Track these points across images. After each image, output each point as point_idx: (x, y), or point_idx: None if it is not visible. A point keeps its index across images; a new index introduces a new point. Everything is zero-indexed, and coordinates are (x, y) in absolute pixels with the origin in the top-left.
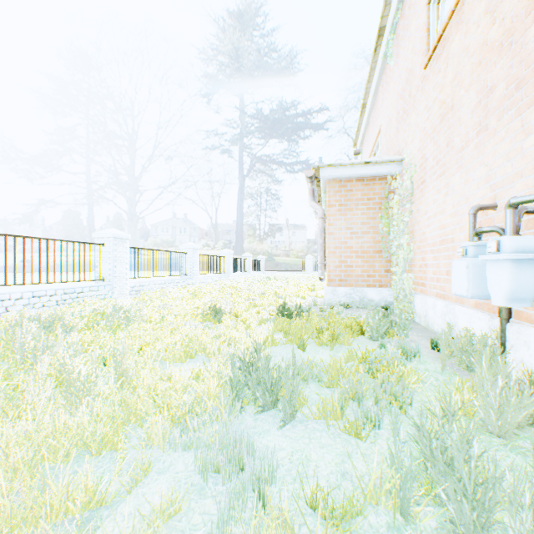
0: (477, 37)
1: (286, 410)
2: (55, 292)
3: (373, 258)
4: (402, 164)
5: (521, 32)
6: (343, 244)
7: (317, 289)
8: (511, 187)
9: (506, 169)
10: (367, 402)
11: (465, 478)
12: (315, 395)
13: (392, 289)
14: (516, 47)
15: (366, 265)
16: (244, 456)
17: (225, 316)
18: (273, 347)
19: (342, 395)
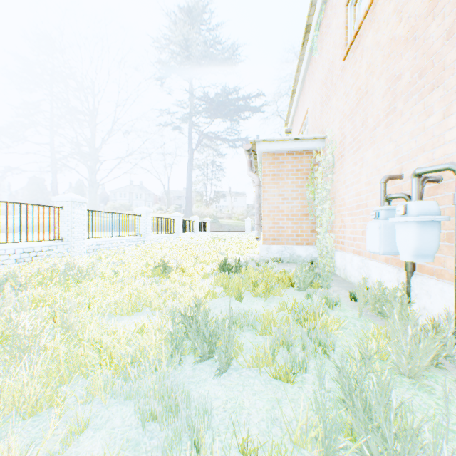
0: (387, 34)
1: (222, 360)
2: (14, 251)
3: (301, 220)
4: (325, 141)
5: (423, 28)
6: (276, 209)
7: (254, 247)
8: (415, 160)
9: (411, 145)
10: (295, 348)
11: (384, 425)
12: (250, 343)
13: (317, 247)
14: (419, 41)
15: (295, 226)
16: (181, 407)
17: (173, 272)
18: (214, 299)
19: (273, 343)
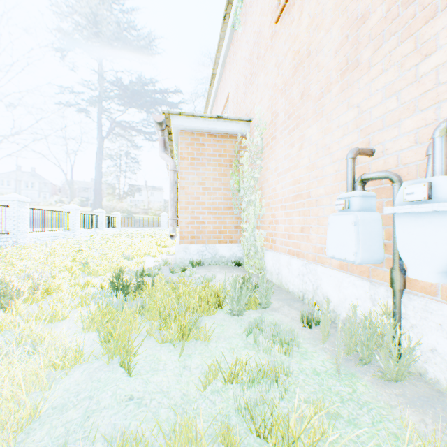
0: None
1: None
2: None
3: (224, 214)
4: (250, 125)
5: None
6: (195, 200)
7: (170, 245)
8: (397, 126)
9: (390, 105)
10: None
11: None
12: None
13: (242, 245)
14: None
15: (218, 222)
16: None
17: (17, 301)
18: (74, 371)
19: None
